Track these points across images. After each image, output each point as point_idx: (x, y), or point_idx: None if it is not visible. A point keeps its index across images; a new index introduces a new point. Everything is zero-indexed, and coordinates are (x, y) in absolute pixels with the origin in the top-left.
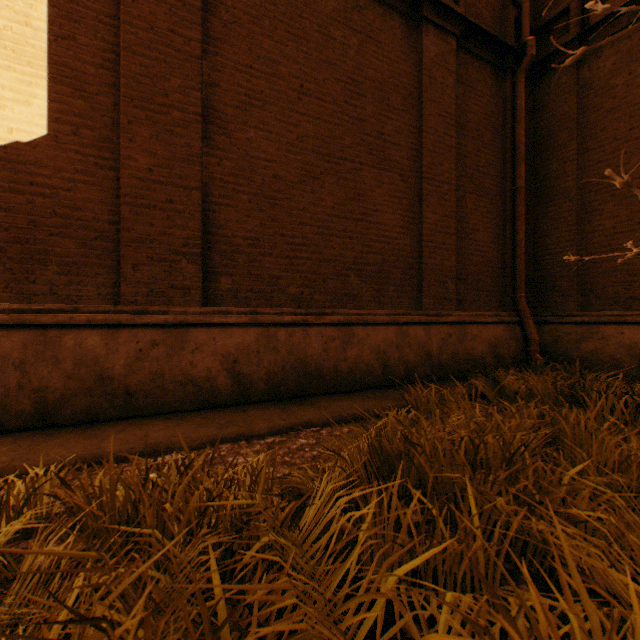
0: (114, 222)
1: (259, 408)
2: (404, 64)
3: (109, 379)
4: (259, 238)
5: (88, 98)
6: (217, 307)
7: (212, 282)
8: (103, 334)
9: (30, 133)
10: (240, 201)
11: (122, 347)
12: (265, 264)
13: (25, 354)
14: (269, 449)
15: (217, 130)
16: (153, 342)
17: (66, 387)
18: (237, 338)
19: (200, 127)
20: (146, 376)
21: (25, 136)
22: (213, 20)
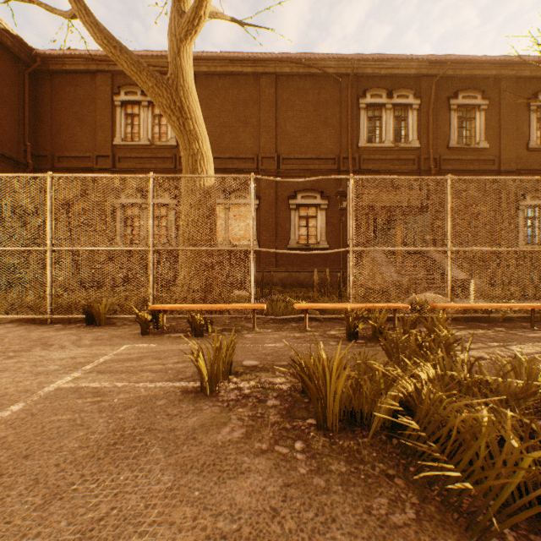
0: None
1: None
2: None
3: None
4: None
5: None
6: None
7: None
8: None
9: None
10: None
11: None
12: None
13: None
14: None
15: None
16: None
17: None
18: None
19: None
20: None
21: None
22: None
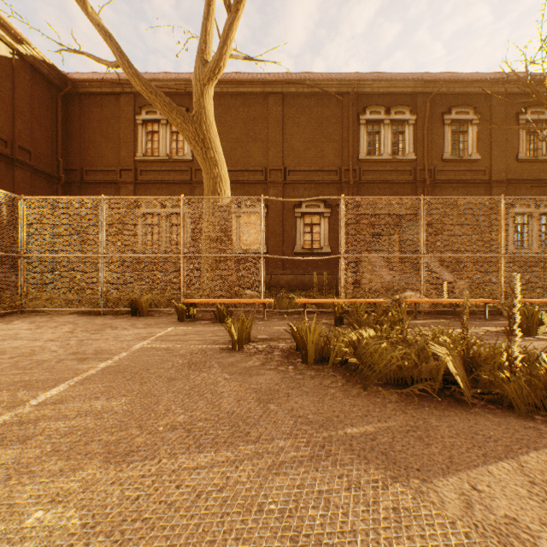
0: None
1: None
2: (7, 180)
3: None
4: None
5: None
6: None
7: None
8: None
9: None
10: None
11: None
12: None
13: None
14: None
15: None
16: None
17: None
18: None
19: None
20: None
21: None
22: None
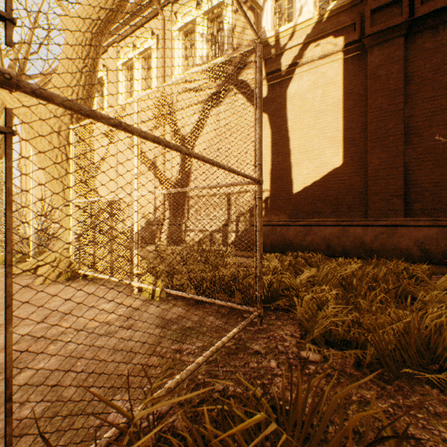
0: (364, 187)
1: (436, 266)
2: None
3: (364, 244)
4: (438, 181)
5: (355, 146)
6: (411, 218)
7: (409, 206)
8: (361, 229)
9: (337, 164)
10: (425, 165)
11: (368, 233)
12: (443, 194)
13: (338, 234)
14: (436, 277)
15: (411, 136)
16: (380, 232)
17: (350, 245)
18: (423, 232)
19: (402, 139)
20: (378, 245)
21: (336, 166)
22: (409, 87)
